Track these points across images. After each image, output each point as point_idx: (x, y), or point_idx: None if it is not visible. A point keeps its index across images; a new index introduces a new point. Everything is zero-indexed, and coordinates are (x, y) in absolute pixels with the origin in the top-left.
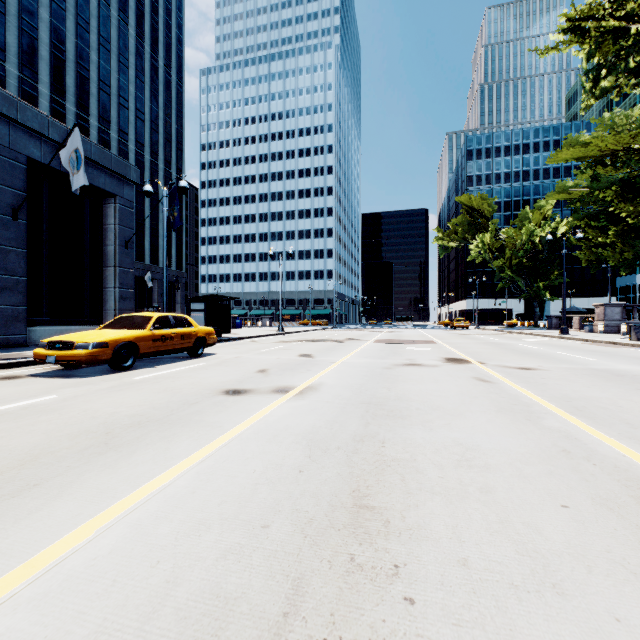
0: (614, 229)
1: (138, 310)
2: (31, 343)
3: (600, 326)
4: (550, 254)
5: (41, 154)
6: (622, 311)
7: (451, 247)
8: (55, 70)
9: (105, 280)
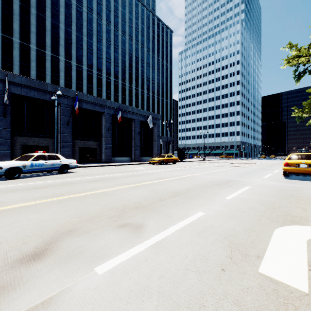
0: None
1: None
2: (140, 161)
3: None
4: None
5: (142, 119)
6: None
7: (304, 117)
8: (136, 80)
9: (153, 145)
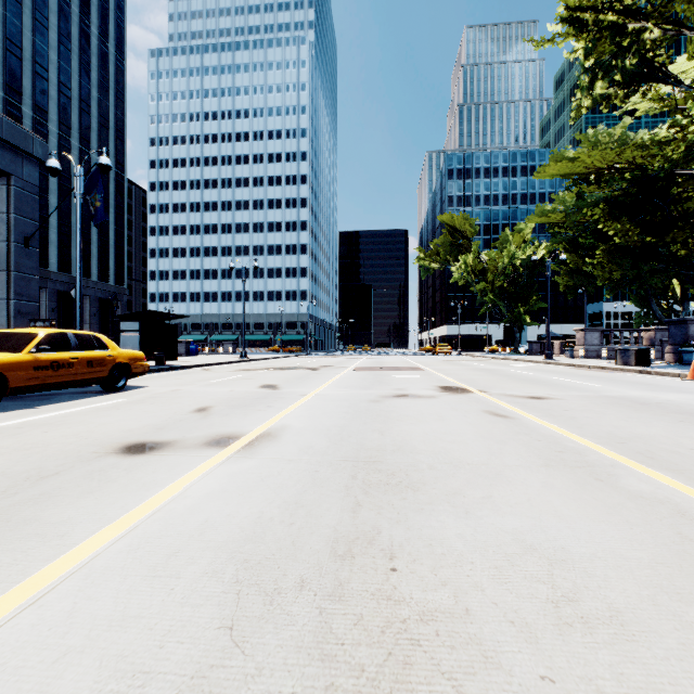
0: (602, 248)
1: None
2: None
3: (581, 351)
4: (530, 278)
5: None
6: (601, 336)
7: (433, 268)
8: None
9: None
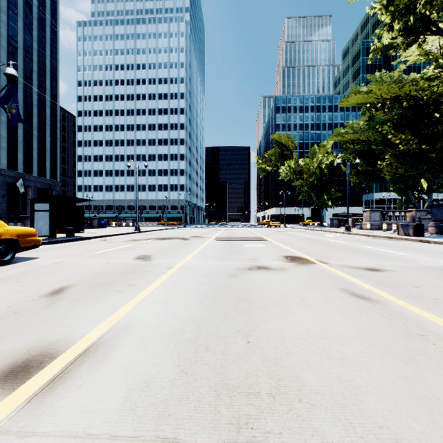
0: (390, 153)
1: (11, 212)
2: None
3: (368, 225)
4: (330, 177)
5: None
6: (380, 215)
7: (267, 170)
8: None
9: None
